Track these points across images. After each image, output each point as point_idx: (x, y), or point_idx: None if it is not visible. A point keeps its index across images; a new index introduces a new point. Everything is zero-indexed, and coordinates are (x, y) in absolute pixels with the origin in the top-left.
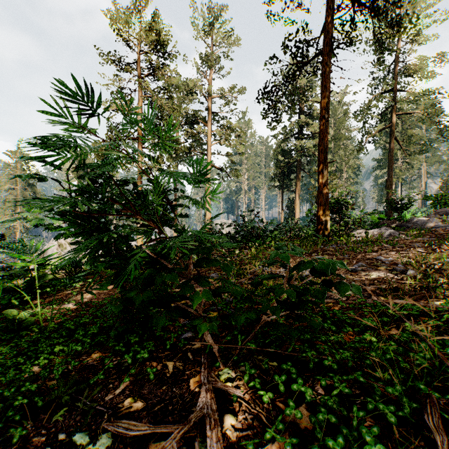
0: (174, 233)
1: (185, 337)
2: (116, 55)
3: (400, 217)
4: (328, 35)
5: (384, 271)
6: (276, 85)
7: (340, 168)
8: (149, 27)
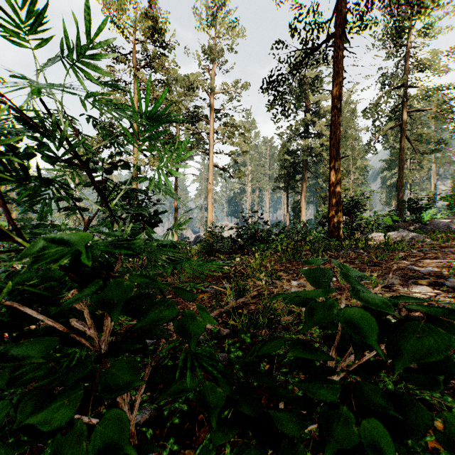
0: (174, 236)
1: (136, 423)
2: (109, 44)
3: (418, 219)
4: (341, 15)
5: (427, 287)
6: (282, 74)
7: (347, 169)
8: (145, 15)
